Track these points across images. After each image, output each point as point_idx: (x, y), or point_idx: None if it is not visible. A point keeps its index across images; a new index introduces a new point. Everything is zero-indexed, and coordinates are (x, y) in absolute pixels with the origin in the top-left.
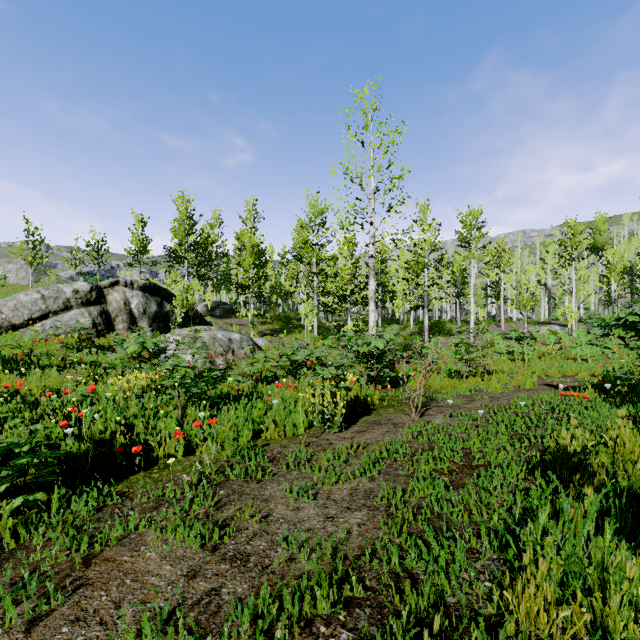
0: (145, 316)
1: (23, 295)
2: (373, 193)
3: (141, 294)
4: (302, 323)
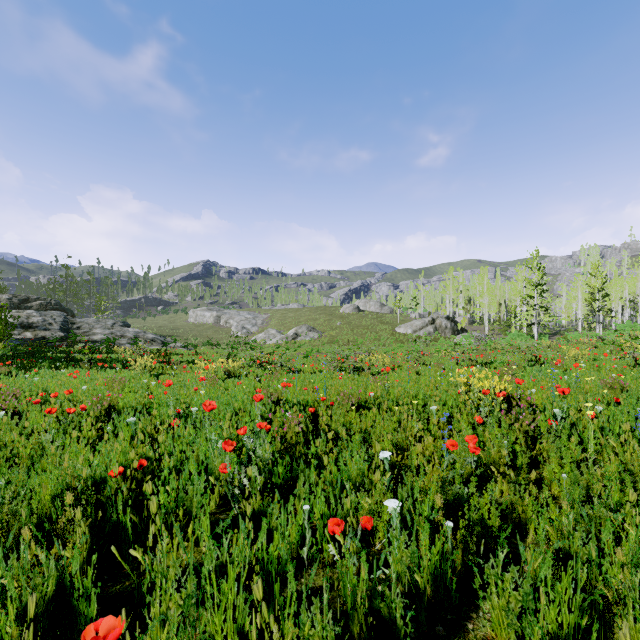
0: (447, 328)
1: (416, 322)
2: (535, 288)
3: (445, 320)
4: (517, 329)
